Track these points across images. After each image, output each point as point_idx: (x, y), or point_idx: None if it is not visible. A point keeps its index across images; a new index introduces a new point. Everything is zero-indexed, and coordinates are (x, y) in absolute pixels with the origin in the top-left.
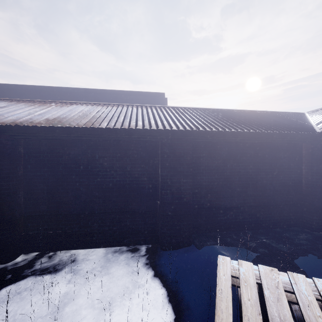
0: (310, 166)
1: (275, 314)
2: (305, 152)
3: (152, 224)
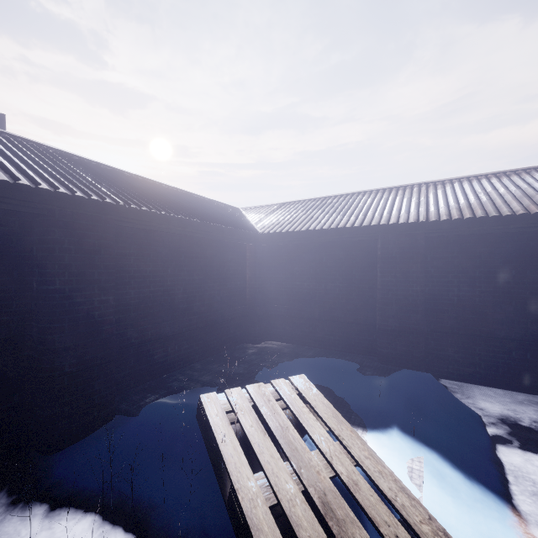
0: (253, 270)
1: (276, 425)
2: (249, 254)
3: (11, 410)
